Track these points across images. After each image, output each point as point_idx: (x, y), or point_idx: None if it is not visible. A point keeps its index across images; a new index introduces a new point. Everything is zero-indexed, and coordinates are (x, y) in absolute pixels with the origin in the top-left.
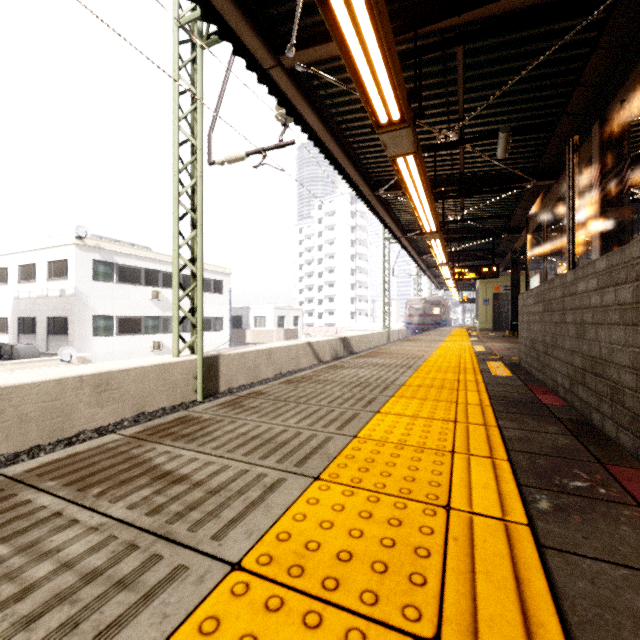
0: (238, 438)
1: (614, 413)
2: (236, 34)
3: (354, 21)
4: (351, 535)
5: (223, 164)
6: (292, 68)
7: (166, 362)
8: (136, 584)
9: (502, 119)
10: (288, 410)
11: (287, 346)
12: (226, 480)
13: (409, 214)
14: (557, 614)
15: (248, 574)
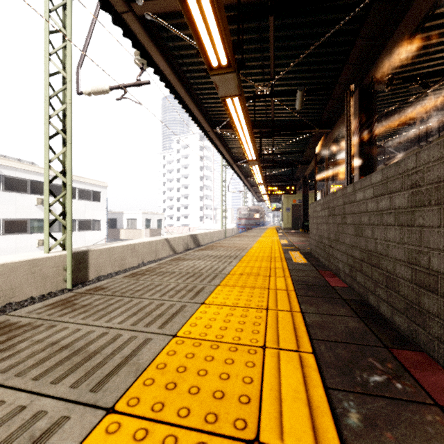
0: (44, 350)
1: (389, 298)
2: None
3: None
4: None
5: (90, 95)
6: (142, 16)
7: (35, 258)
8: None
9: (299, 82)
10: (119, 306)
11: (148, 242)
12: None
13: (238, 148)
14: None
15: None
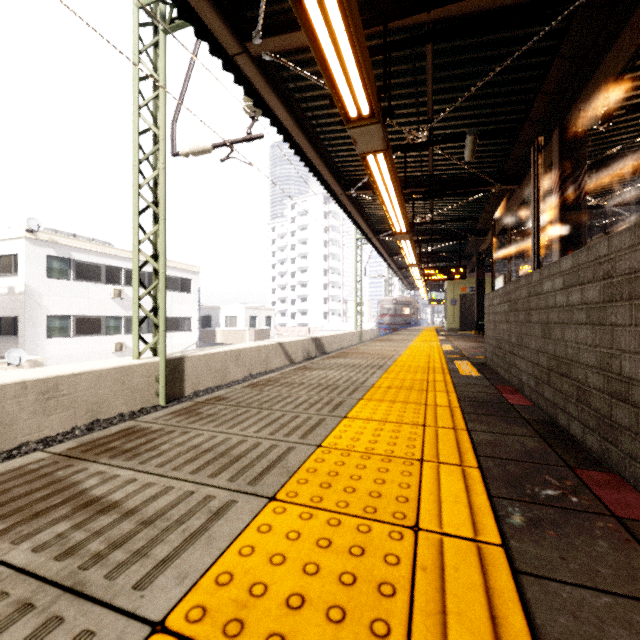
0: (188, 452)
1: (580, 414)
2: (198, 15)
3: (321, 4)
4: (305, 571)
5: (188, 156)
6: (259, 56)
7: (124, 365)
8: None
9: (469, 123)
10: (249, 417)
11: (257, 347)
12: (165, 506)
13: (380, 215)
14: None
15: (172, 637)
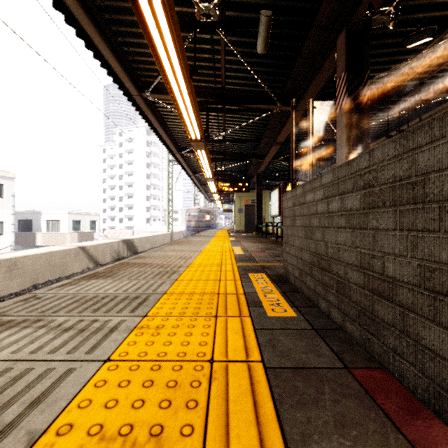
0: None
1: None
2: None
3: None
4: None
5: None
6: None
7: None
8: None
9: None
10: None
11: (47, 253)
12: None
13: (182, 131)
14: None
15: None
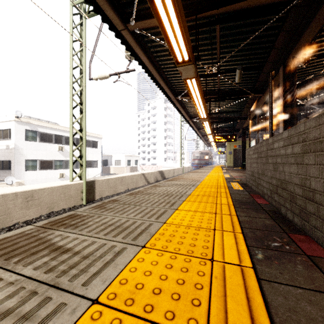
0: (101, 225)
1: (291, 207)
2: (103, 10)
3: (165, 7)
4: (161, 278)
5: (97, 80)
6: (133, 31)
7: (65, 184)
8: (33, 317)
9: (238, 63)
10: (130, 209)
11: (131, 175)
12: (93, 250)
13: (193, 109)
14: (268, 317)
15: (102, 306)
